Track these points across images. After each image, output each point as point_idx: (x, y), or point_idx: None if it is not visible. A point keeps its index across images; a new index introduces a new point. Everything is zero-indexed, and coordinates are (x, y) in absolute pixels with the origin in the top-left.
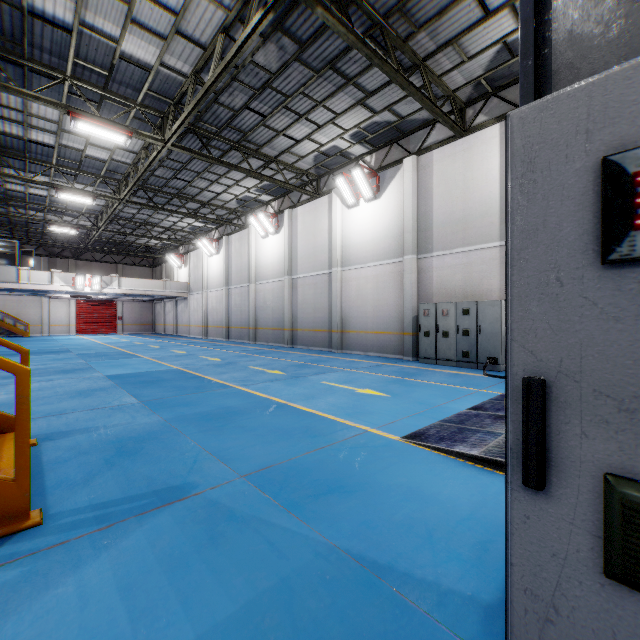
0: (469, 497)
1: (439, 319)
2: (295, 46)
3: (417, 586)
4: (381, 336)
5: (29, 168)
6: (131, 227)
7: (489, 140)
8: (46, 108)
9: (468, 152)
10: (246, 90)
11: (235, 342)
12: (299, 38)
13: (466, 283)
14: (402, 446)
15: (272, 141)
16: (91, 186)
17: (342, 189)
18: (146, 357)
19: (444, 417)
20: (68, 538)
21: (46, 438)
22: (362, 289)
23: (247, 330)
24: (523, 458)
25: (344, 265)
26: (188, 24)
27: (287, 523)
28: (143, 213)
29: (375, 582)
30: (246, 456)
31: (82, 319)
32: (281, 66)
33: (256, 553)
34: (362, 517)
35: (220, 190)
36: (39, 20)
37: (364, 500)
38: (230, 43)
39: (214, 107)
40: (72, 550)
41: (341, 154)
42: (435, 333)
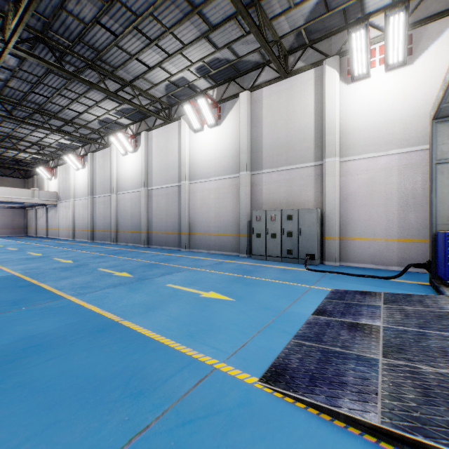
0: None
1: (268, 223)
2: None
3: None
4: (221, 237)
5: None
6: None
7: (306, 81)
8: None
9: (290, 90)
10: (94, 1)
11: (98, 243)
12: None
13: (288, 195)
14: (265, 402)
15: (126, 64)
16: None
17: (189, 115)
18: None
19: (296, 329)
20: None
21: None
22: (206, 199)
23: (109, 233)
24: None
25: (191, 179)
26: None
27: None
28: (6, 126)
29: None
30: None
31: None
32: None
33: None
34: None
35: (81, 109)
36: None
37: None
38: None
39: (62, 16)
40: None
41: (188, 86)
42: (265, 235)
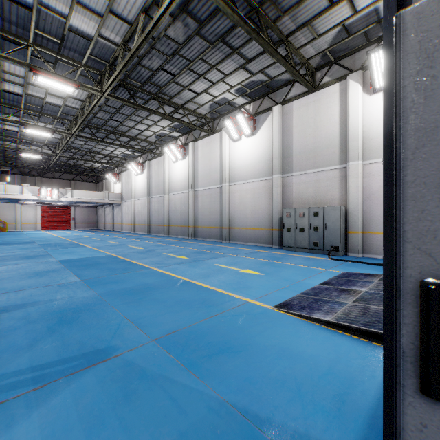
0: (326, 355)
1: (297, 219)
2: (196, 24)
3: (291, 437)
4: (257, 231)
5: (5, 111)
6: (80, 154)
7: (332, 94)
8: (15, 66)
9: (317, 103)
10: (161, 56)
11: (154, 235)
12: (199, 18)
13: (316, 194)
14: (274, 313)
15: (180, 93)
16: (50, 124)
17: (229, 128)
18: (89, 246)
19: (303, 290)
20: (7, 398)
21: (5, 310)
22: (243, 198)
23: (163, 227)
24: (421, 365)
25: (231, 181)
26: (118, 6)
27: (187, 380)
28: (89, 144)
29: (257, 434)
30: (157, 323)
31: (45, 219)
32: (186, 39)
33: (161, 408)
34: (245, 374)
35: (143, 128)
36: (8, 0)
37: (247, 359)
38: (149, 21)
39: (138, 68)
40: (9, 409)
41: (229, 103)
42: (294, 229)
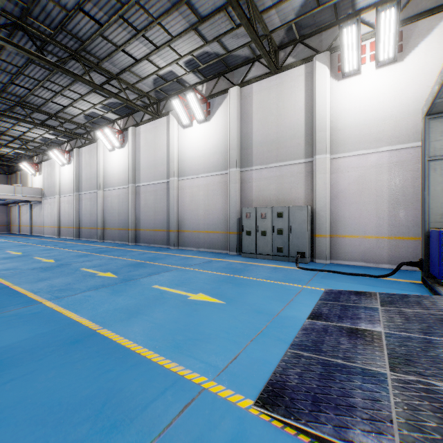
0: None
1: (258, 221)
2: None
3: None
4: (211, 235)
5: None
6: None
7: (296, 77)
8: None
9: (280, 86)
10: None
11: (84, 241)
12: None
13: (279, 192)
14: (263, 434)
15: (112, 56)
16: None
17: (178, 110)
18: None
19: (292, 336)
20: None
21: None
22: (195, 196)
23: (96, 230)
24: None
25: (180, 175)
26: None
27: None
28: None
29: None
30: None
31: None
32: None
33: None
34: None
35: (66, 103)
36: None
37: None
38: None
39: (42, 1)
40: None
41: (177, 80)
42: (255, 232)
